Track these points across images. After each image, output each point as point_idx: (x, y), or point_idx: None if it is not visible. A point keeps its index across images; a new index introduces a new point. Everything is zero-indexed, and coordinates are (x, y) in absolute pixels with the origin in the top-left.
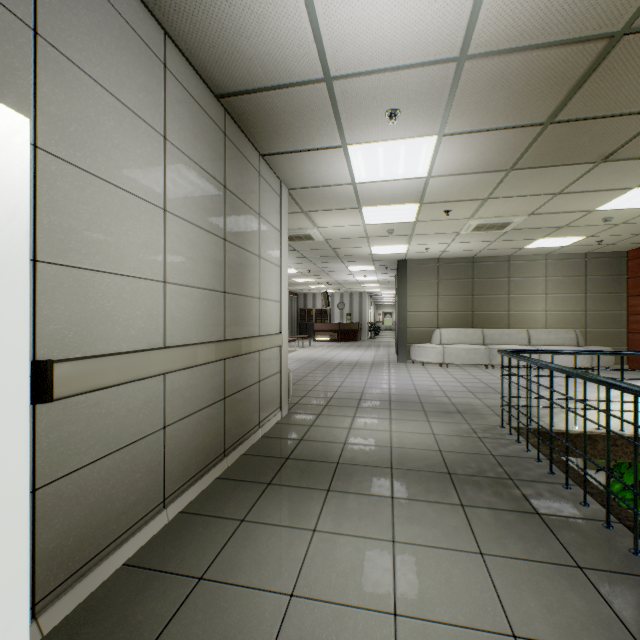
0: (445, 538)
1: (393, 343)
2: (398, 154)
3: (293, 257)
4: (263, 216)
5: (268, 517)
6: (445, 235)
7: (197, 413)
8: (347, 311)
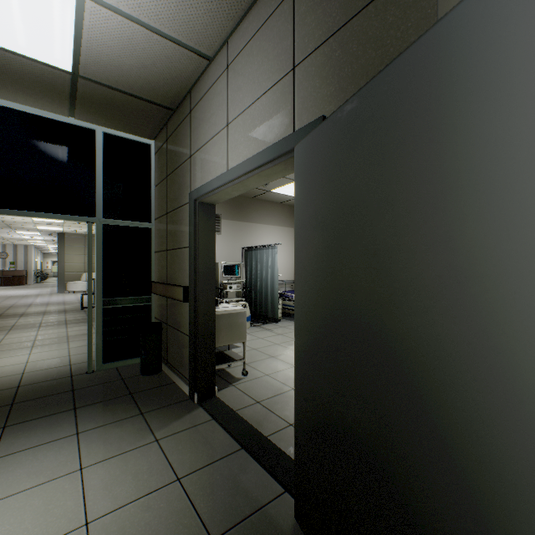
0: (58, 315)
1: None
2: None
3: None
4: None
5: (2, 320)
6: (84, 227)
7: None
8: (11, 260)
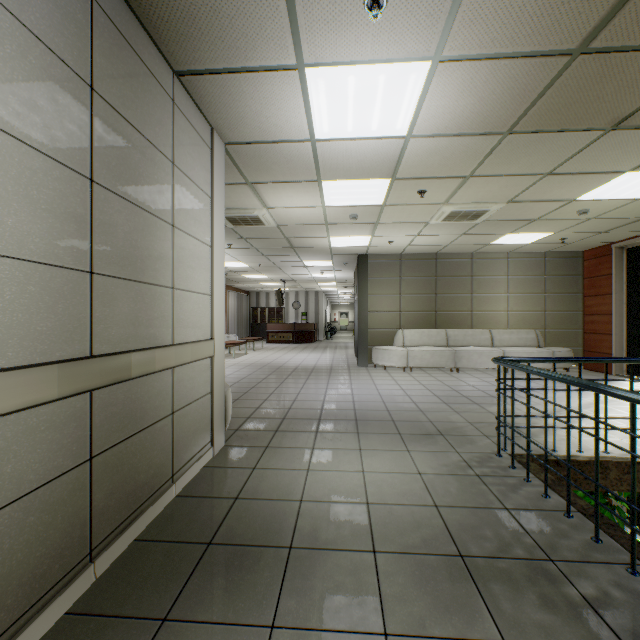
0: None
1: (350, 344)
2: (375, 91)
3: (241, 247)
4: (180, 167)
5: None
6: (413, 225)
7: (4, 510)
8: (303, 311)
